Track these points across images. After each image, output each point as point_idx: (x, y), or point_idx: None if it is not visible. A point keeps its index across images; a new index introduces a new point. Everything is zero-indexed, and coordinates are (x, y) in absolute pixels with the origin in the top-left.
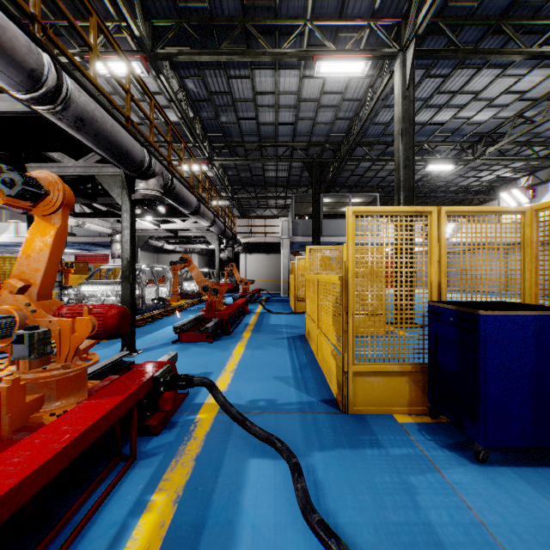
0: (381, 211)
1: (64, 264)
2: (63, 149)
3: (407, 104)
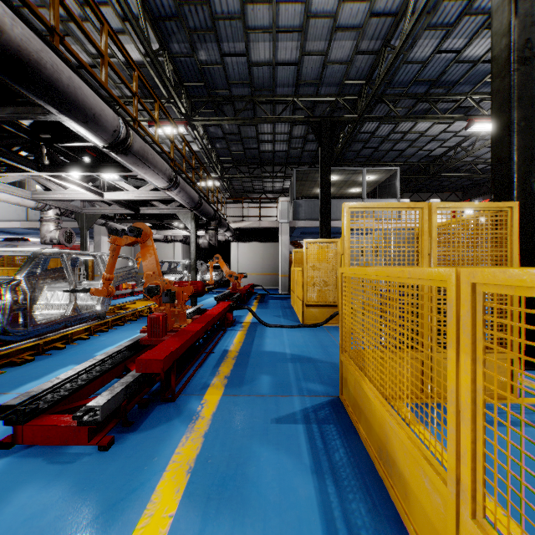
0: None
1: None
2: None
3: None
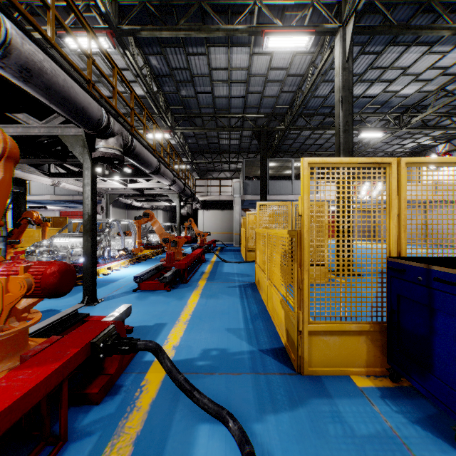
0: (338, 163)
1: (39, 218)
2: (31, 112)
3: (347, 74)
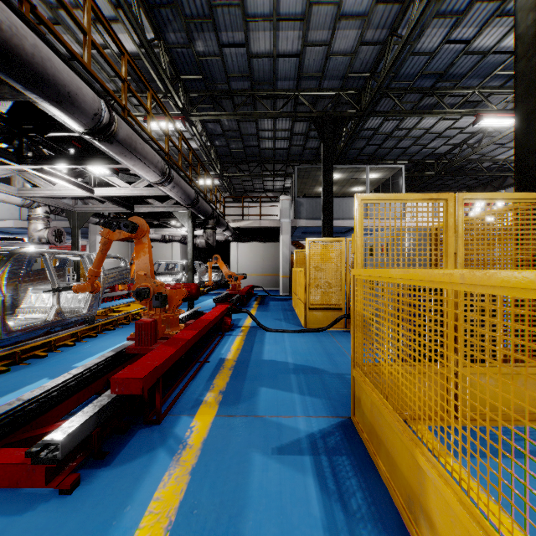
0: None
1: None
2: None
3: None
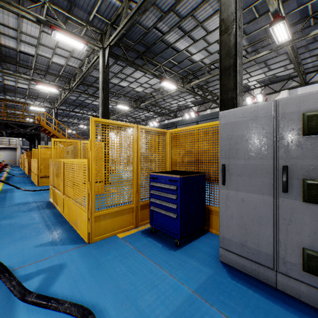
0: None
1: None
2: None
3: None
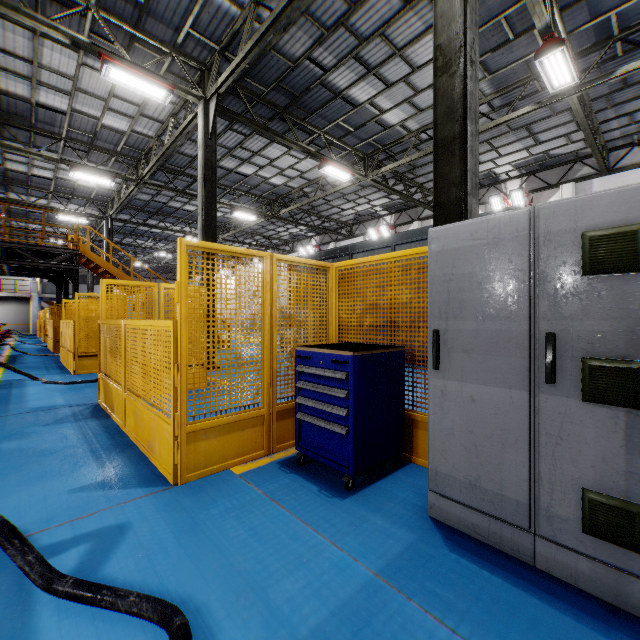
0: None
1: None
2: None
3: None
